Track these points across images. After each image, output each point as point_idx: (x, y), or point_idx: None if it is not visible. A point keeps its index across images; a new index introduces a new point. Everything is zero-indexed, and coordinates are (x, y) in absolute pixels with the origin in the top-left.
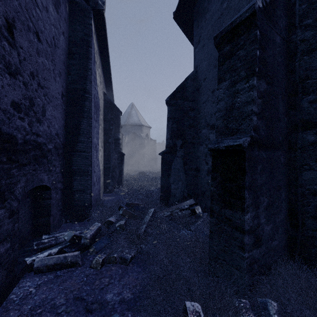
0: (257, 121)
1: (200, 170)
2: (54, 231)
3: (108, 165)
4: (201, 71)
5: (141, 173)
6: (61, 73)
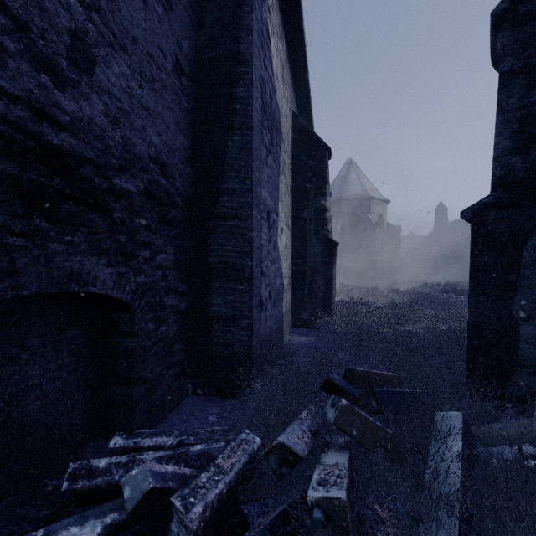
0: None
1: None
2: (151, 422)
3: (301, 268)
4: None
5: (370, 290)
6: (171, 4)
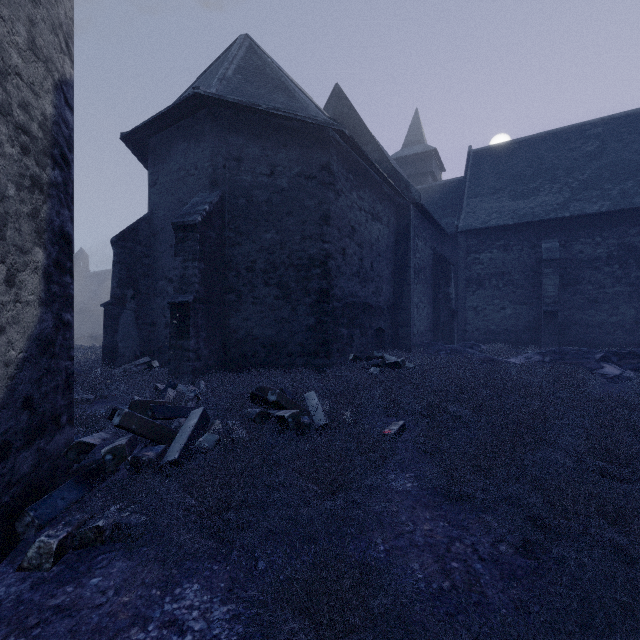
0: (198, 287)
1: (157, 324)
2: None
3: None
4: (158, 218)
5: None
6: None
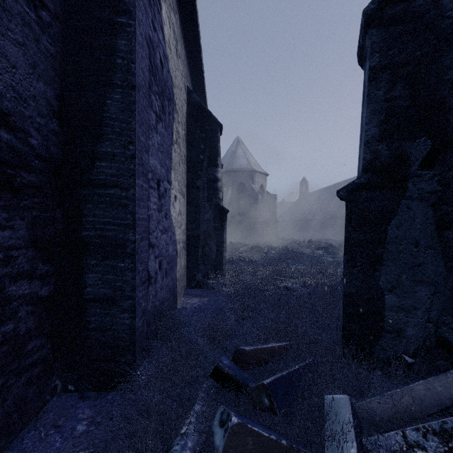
0: None
1: None
2: None
3: (195, 232)
4: None
5: (254, 248)
6: None
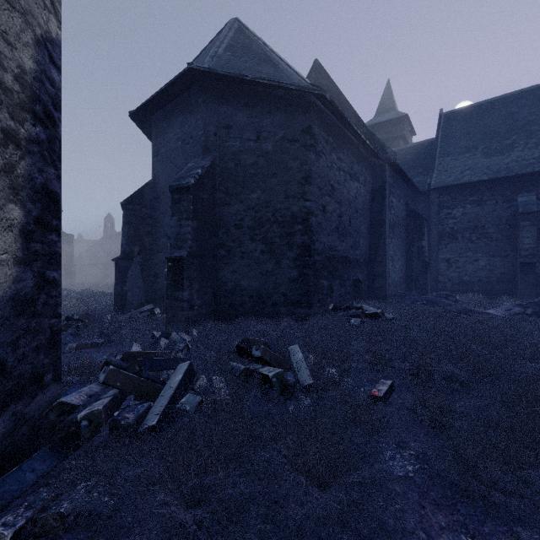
0: (192, 243)
1: (159, 276)
2: None
3: None
4: (160, 183)
5: None
6: None
